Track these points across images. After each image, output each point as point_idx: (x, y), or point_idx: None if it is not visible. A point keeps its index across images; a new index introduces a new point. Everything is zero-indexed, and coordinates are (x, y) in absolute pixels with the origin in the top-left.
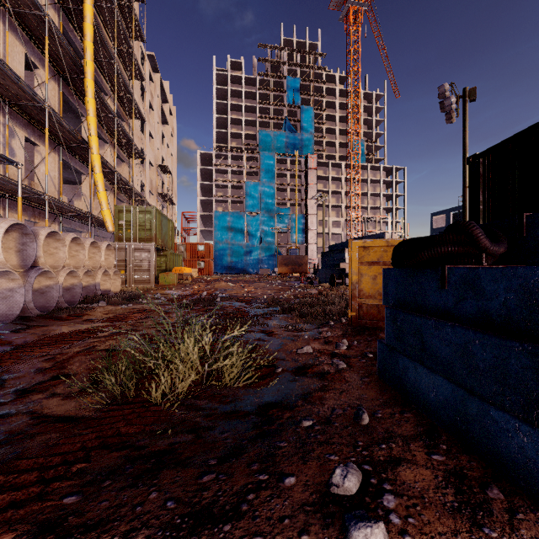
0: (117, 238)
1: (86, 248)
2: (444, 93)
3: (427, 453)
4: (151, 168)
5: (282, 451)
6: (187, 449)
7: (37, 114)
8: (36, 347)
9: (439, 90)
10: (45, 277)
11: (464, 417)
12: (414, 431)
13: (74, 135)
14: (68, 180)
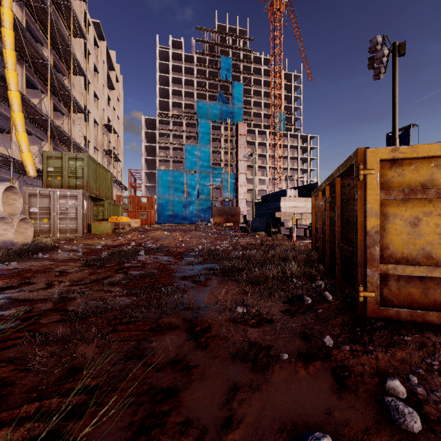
0: (45, 186)
1: None
2: (375, 47)
3: None
4: (96, 127)
5: None
6: None
7: None
8: None
9: (370, 43)
10: None
11: None
12: None
13: None
14: (1, 128)
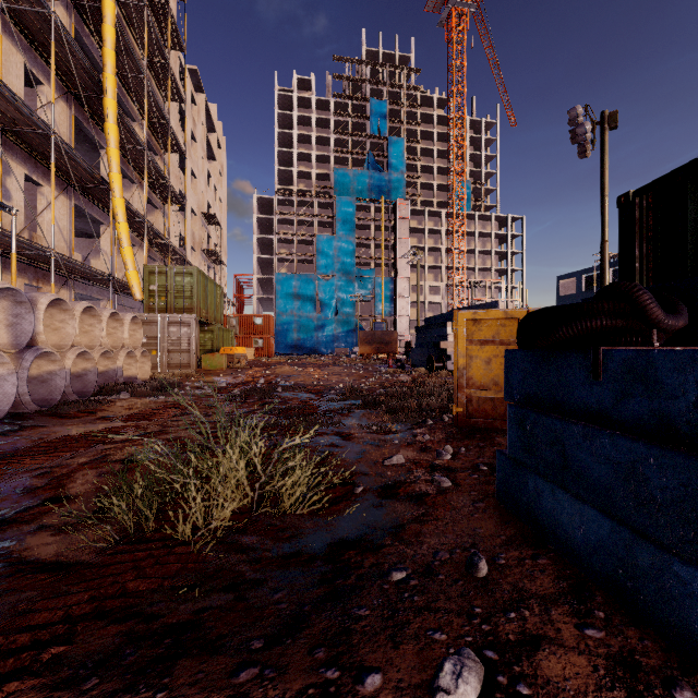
0: (147, 308)
1: (103, 322)
2: (576, 119)
3: (577, 626)
4: (193, 217)
5: (362, 625)
6: (220, 620)
7: (40, 144)
8: (28, 456)
9: (569, 114)
10: (47, 360)
11: (630, 570)
12: (555, 588)
13: (90, 172)
14: (84, 232)
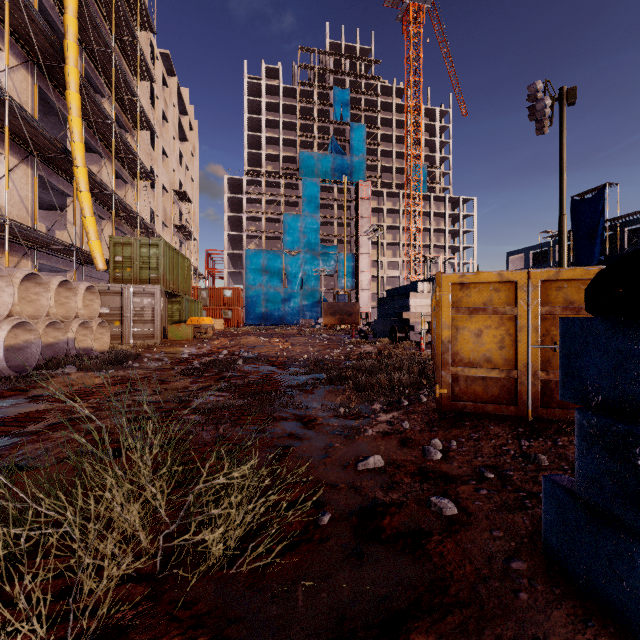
0: (113, 279)
1: (51, 290)
2: (535, 95)
3: None
4: (165, 194)
5: None
6: None
7: None
8: None
9: (529, 90)
10: None
11: None
12: None
13: (51, 140)
14: (52, 205)
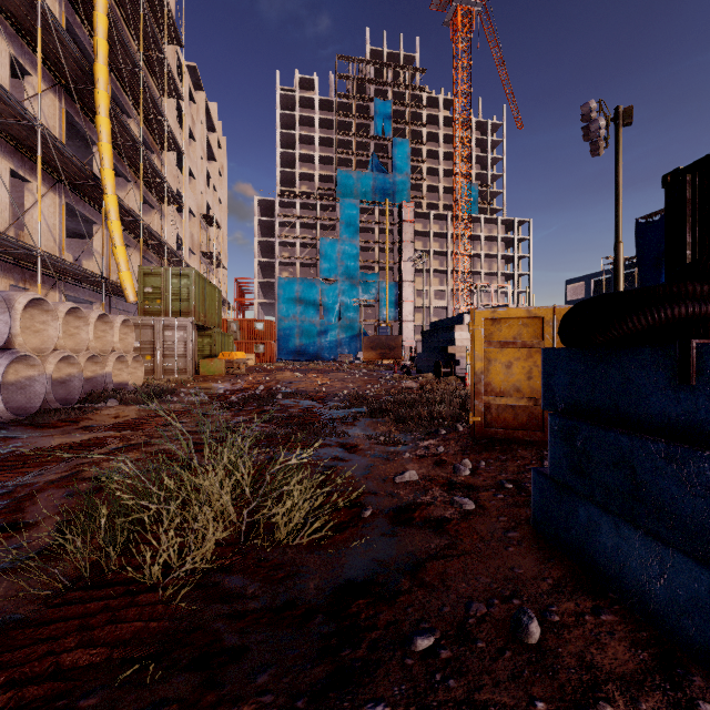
0: (142, 312)
1: (91, 324)
2: (589, 115)
3: None
4: (192, 219)
5: None
6: None
7: (27, 136)
8: None
9: (582, 110)
10: (26, 365)
11: None
12: (634, 662)
13: (80, 167)
14: (76, 233)
